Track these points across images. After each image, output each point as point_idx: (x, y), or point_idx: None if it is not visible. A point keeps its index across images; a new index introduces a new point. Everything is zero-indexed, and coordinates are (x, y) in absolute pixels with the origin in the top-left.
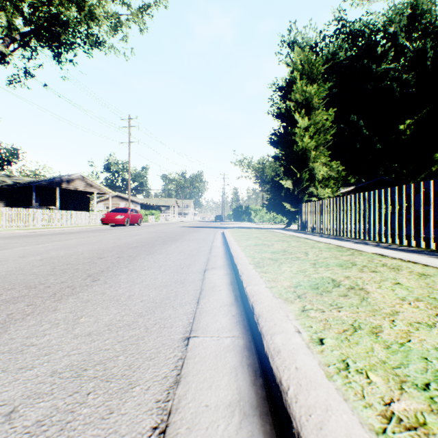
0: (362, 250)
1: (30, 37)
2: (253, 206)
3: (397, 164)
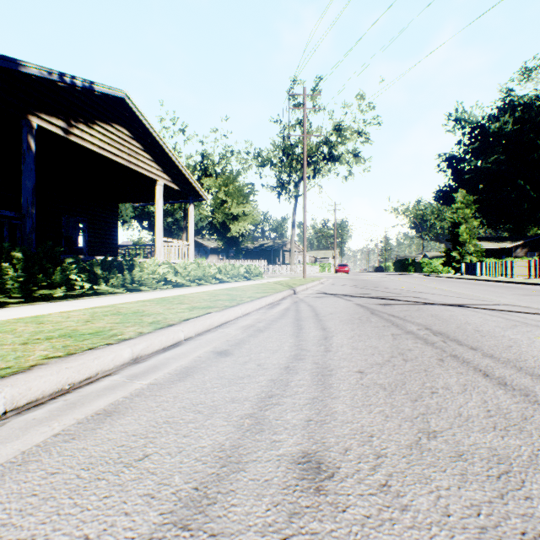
0: None
1: None
2: (425, 260)
3: None
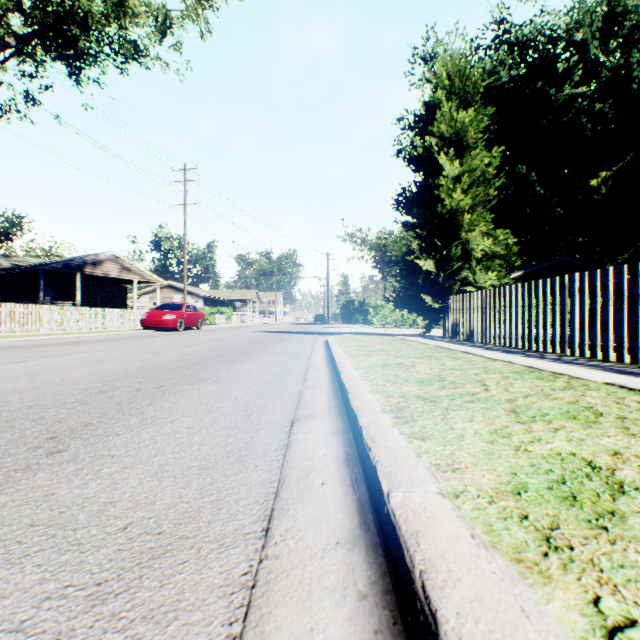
0: (579, 376)
1: (35, 45)
2: (372, 300)
3: (587, 238)
